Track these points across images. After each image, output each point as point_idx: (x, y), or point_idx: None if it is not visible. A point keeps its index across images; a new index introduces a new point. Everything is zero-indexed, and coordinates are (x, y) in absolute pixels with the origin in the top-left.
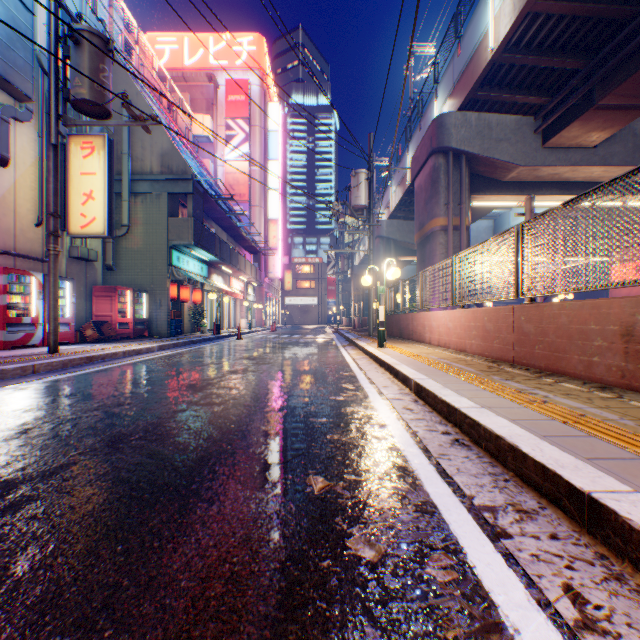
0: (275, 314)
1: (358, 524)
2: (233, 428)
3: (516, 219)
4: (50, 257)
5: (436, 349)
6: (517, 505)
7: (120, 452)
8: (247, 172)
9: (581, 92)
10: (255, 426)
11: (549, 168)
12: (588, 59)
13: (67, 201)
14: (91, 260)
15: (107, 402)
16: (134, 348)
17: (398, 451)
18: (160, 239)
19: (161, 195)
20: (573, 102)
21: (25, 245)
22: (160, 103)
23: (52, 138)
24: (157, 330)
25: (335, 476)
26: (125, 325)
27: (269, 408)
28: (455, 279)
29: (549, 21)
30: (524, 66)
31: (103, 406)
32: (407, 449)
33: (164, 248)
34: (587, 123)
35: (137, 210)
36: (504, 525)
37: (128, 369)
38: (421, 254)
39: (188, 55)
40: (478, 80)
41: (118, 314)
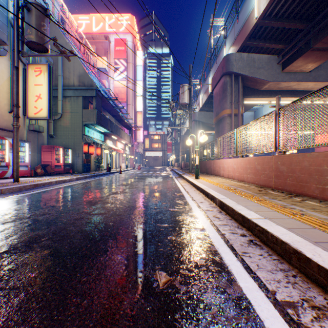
0: (140, 161)
1: (193, 322)
2: (109, 231)
3: (266, 111)
4: (14, 129)
5: (227, 180)
6: (310, 301)
7: (32, 250)
8: (125, 87)
9: (304, 41)
10: (123, 230)
11: (285, 83)
12: (308, 23)
13: (27, 99)
14: (40, 131)
15: (37, 212)
16: (62, 179)
17: (214, 249)
18: (78, 121)
19: (79, 97)
20: (299, 47)
21: (3, 123)
22: (79, 50)
23: (15, 63)
24: (77, 169)
25: (174, 271)
26: (59, 166)
27: (133, 217)
28: (238, 141)
29: (287, 2)
30: (273, 27)
31: (33, 215)
32: (220, 248)
33: (80, 125)
34: (306, 58)
35: (66, 105)
36: (307, 323)
37: (56, 191)
38: (217, 129)
39: (95, 26)
40: (248, 35)
41: (55, 160)
